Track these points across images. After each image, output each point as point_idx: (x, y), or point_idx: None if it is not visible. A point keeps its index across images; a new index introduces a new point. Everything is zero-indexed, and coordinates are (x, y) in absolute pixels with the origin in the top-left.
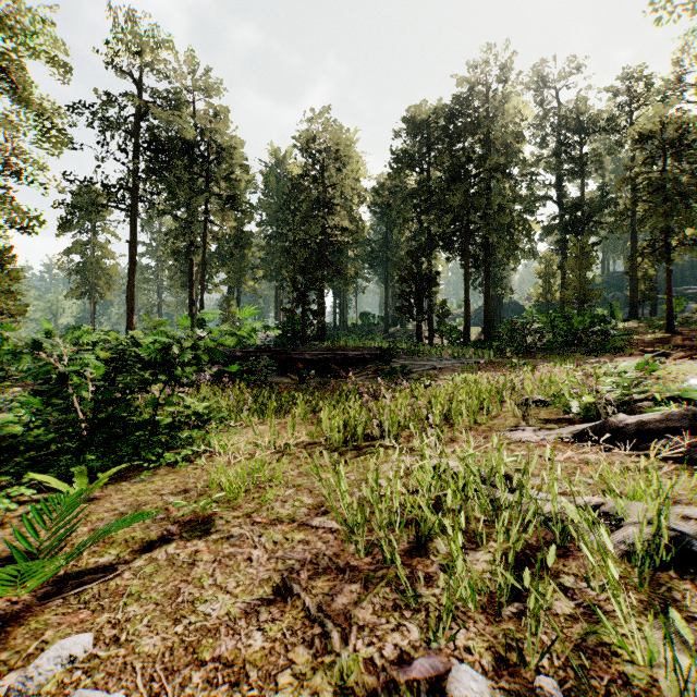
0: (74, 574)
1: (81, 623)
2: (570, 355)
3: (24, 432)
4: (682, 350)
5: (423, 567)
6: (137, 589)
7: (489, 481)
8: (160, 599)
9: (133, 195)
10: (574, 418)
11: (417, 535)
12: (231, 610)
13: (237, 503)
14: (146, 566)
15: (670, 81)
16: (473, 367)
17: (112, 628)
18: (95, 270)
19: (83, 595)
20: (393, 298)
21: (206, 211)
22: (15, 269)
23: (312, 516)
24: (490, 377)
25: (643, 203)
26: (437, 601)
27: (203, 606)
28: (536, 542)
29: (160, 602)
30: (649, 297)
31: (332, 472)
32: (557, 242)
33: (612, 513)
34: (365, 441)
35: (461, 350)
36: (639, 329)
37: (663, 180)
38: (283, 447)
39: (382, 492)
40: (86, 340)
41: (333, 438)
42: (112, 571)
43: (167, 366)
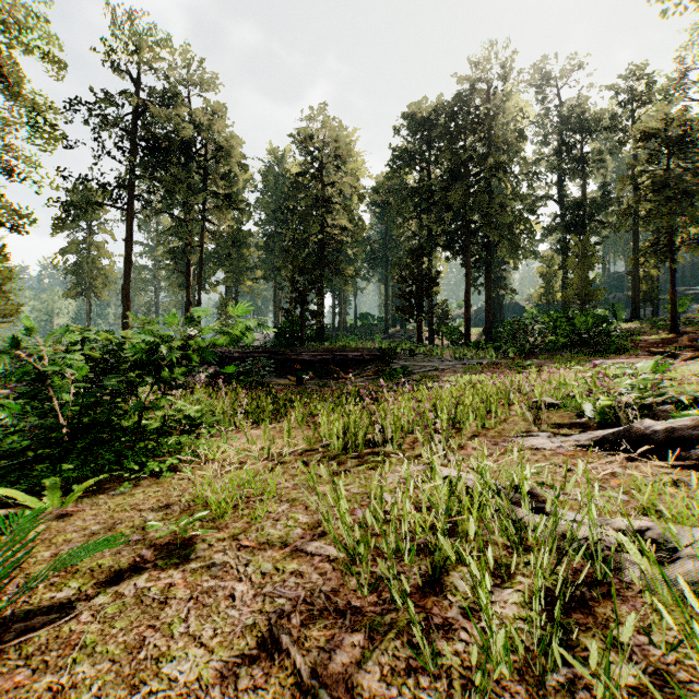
0: (23, 614)
1: (15, 688)
2: (574, 356)
3: (3, 438)
4: (689, 350)
5: (439, 611)
6: (93, 638)
7: (507, 497)
8: (118, 654)
9: (128, 193)
10: (589, 423)
11: (431, 567)
12: (203, 672)
13: (224, 522)
14: (109, 605)
15: (672, 79)
16: (475, 368)
17: (52, 698)
18: (91, 270)
19: (27, 645)
20: (393, 299)
21: (203, 210)
22: (8, 268)
23: (307, 539)
24: (494, 378)
25: (644, 202)
26: (461, 662)
27: (168, 665)
28: (572, 577)
29: (118, 658)
30: (651, 298)
31: (330, 489)
32: (558, 242)
33: (661, 541)
34: (366, 448)
35: (462, 350)
36: (642, 329)
37: (667, 178)
38: (278, 454)
39: (387, 509)
40: (66, 339)
41: (332, 444)
42: (69, 610)
43: (153, 367)
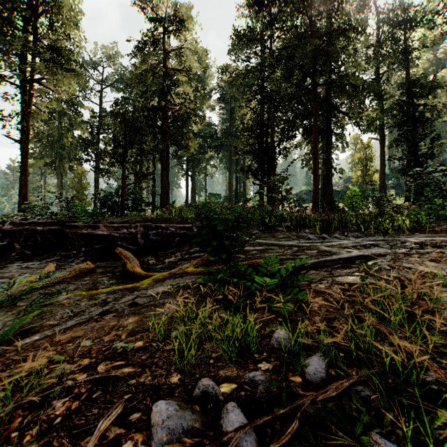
0: None
1: None
2: None
3: None
4: None
5: None
6: None
7: None
8: None
9: None
10: None
11: None
12: None
13: None
14: None
15: None
16: None
17: None
18: None
19: None
20: (236, 181)
21: (31, 69)
22: None
23: None
24: None
25: None
26: None
27: None
28: None
29: None
30: None
31: None
32: (393, 118)
33: None
34: None
35: None
36: None
37: None
38: None
39: None
40: None
41: None
42: None
43: None
